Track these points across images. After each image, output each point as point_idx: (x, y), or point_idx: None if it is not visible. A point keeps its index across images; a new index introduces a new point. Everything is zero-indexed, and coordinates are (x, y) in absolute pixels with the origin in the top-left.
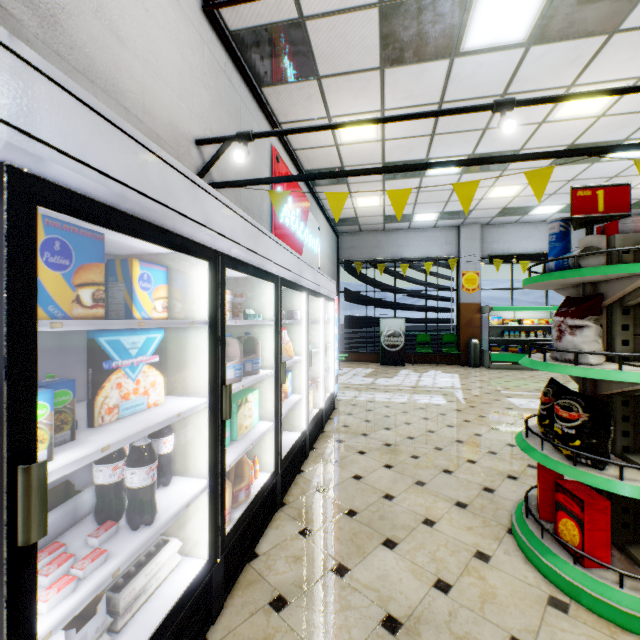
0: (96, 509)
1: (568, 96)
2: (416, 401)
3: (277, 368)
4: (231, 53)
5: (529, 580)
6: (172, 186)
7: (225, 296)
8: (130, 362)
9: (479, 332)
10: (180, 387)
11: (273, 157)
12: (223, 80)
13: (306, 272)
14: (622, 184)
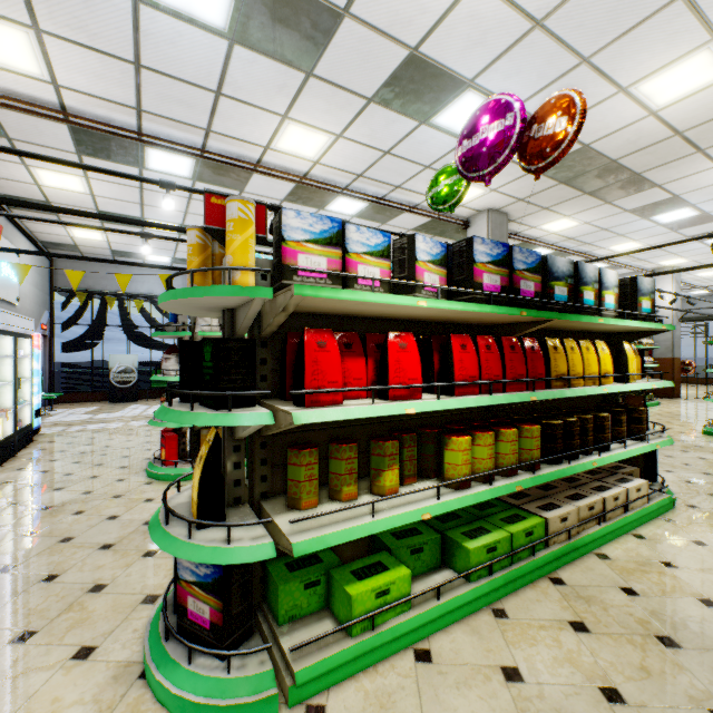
0: None
1: (181, 240)
2: (130, 425)
3: None
4: None
5: (141, 481)
6: None
7: None
8: None
9: None
10: None
11: None
12: None
13: None
14: None
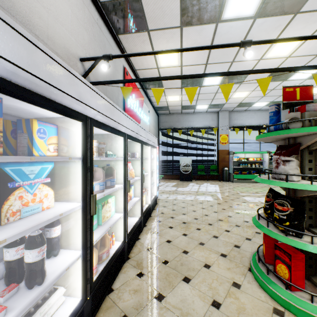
0: (5, 276)
1: (279, 40)
2: (198, 199)
3: (125, 184)
4: (101, 14)
5: (262, 298)
6: (54, 72)
7: (92, 143)
8: (29, 182)
9: (228, 164)
10: (65, 196)
11: (124, 72)
12: (96, 28)
13: (141, 132)
14: (309, 85)
